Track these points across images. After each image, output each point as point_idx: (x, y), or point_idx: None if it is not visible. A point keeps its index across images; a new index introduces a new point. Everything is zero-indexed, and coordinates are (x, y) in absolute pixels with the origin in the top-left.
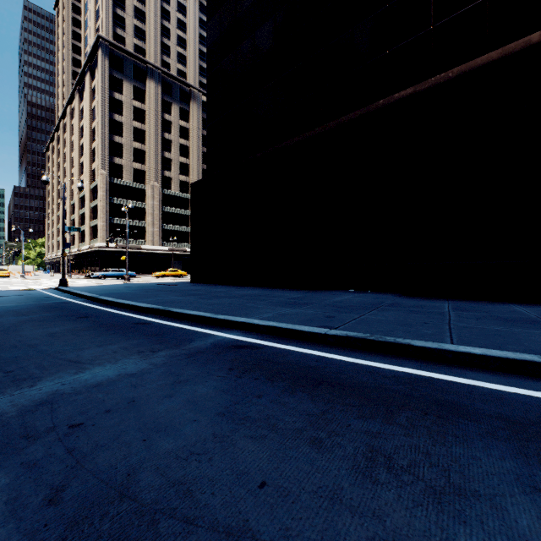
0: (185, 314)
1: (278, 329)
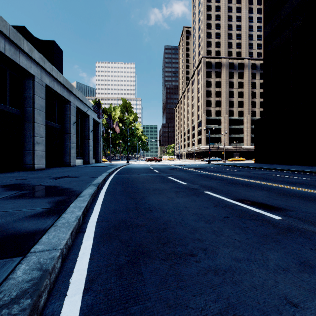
0: (271, 168)
1: (301, 171)
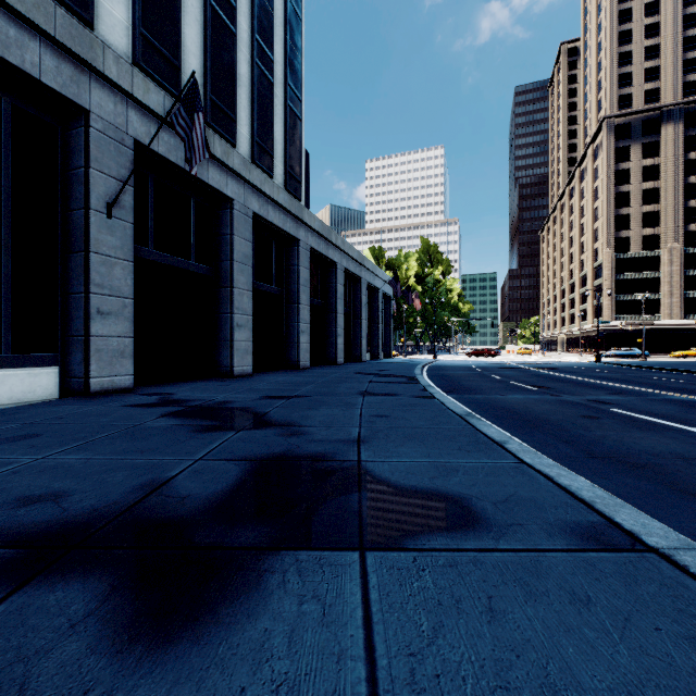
0: (688, 370)
1: None
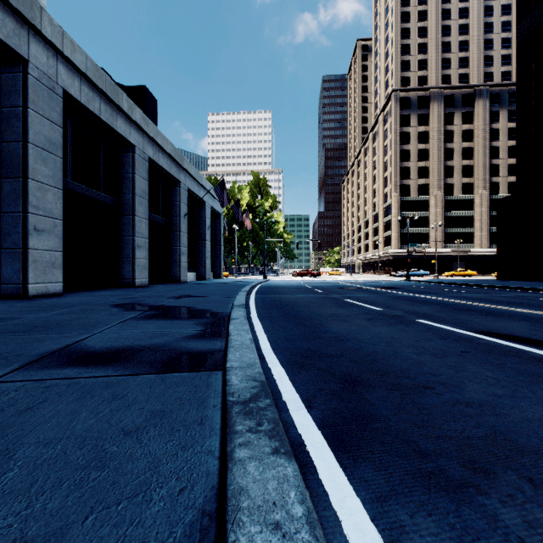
0: (534, 288)
1: None
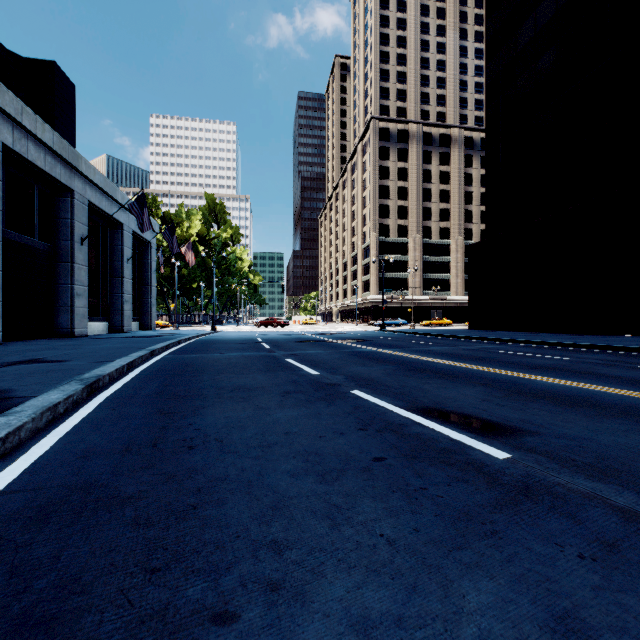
0: (499, 339)
1: (553, 343)
